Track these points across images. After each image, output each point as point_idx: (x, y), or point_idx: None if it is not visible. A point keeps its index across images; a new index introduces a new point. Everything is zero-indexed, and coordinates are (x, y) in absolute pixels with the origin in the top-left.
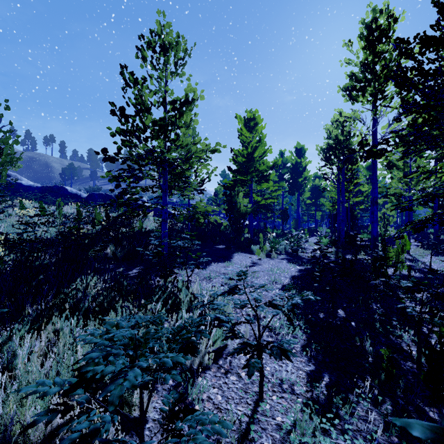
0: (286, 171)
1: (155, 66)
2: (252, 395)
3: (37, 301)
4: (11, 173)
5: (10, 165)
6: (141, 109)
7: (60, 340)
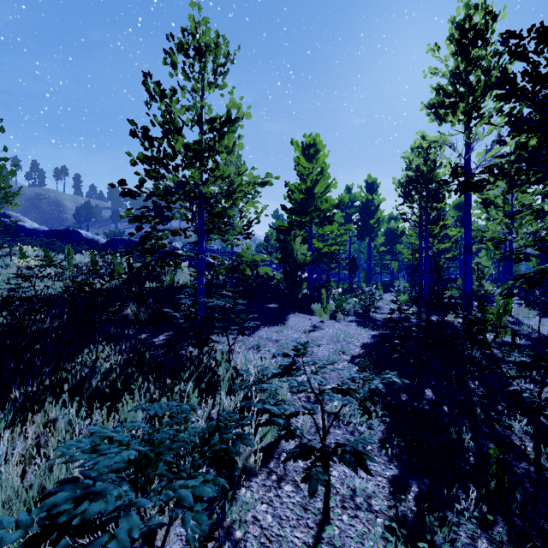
0: (355, 211)
1: (187, 74)
2: (315, 514)
3: (27, 381)
4: (11, 213)
5: (5, 202)
6: (169, 130)
7: (51, 437)
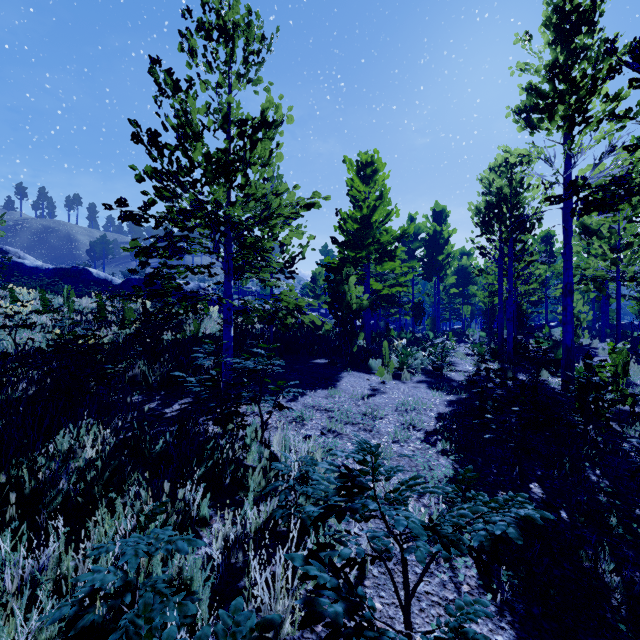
0: (419, 245)
1: (210, 63)
2: None
3: None
4: (9, 248)
5: None
6: (185, 134)
7: None
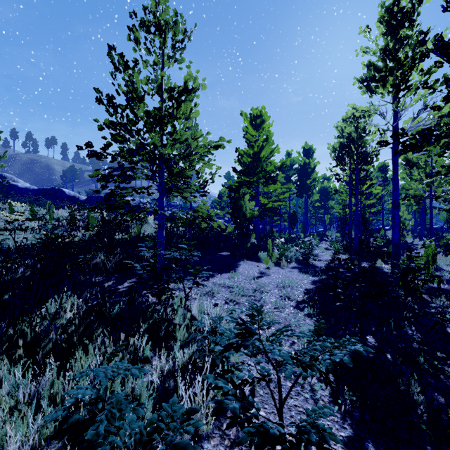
0: (294, 173)
1: (149, 49)
2: None
3: None
4: (7, 174)
5: None
6: (132, 98)
7: None
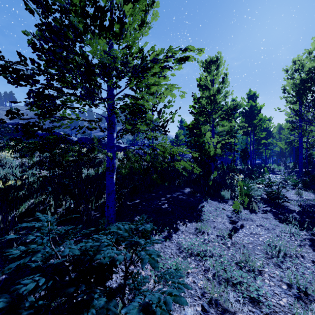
0: (238, 116)
1: None
2: None
3: None
4: None
5: None
6: None
7: None
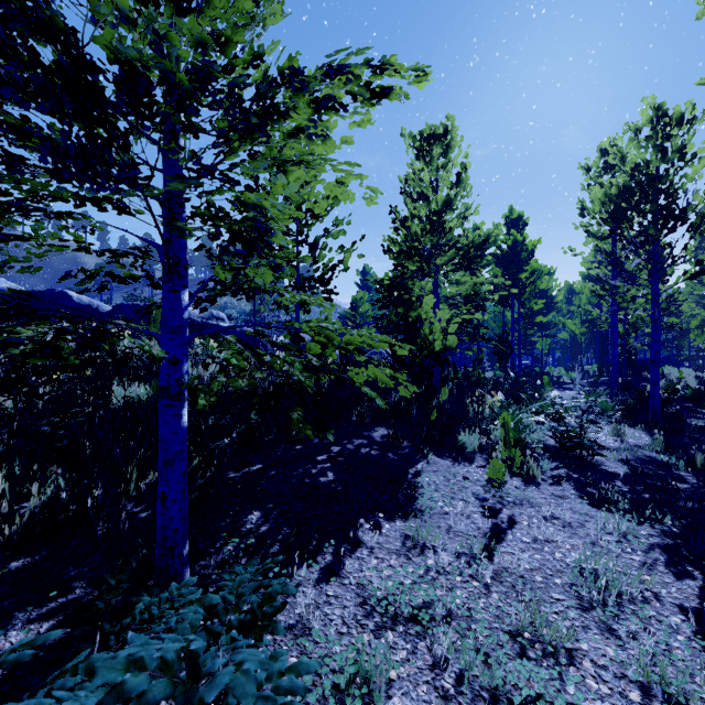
0: (486, 263)
1: None
2: None
3: None
4: None
5: None
6: None
7: None
